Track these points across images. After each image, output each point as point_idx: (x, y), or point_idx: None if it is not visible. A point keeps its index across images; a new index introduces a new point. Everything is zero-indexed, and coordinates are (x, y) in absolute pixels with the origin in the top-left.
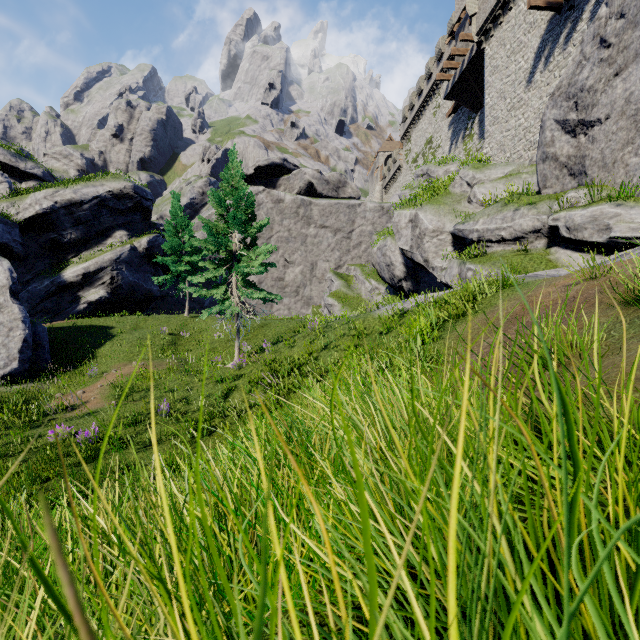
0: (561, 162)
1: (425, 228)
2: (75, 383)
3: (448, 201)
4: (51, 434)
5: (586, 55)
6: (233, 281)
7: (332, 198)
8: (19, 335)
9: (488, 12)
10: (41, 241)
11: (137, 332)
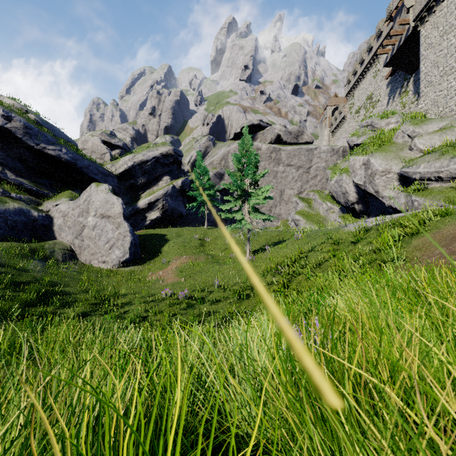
0: None
1: (376, 169)
2: (156, 267)
3: (393, 149)
4: (163, 293)
5: None
6: (246, 208)
7: (293, 144)
8: (128, 240)
9: (423, 4)
10: (126, 185)
11: (180, 238)
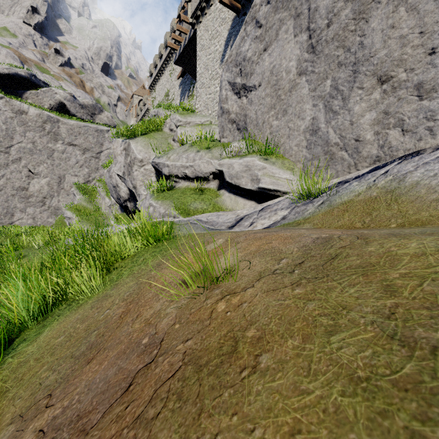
0: (232, 117)
1: (134, 157)
2: None
3: (158, 136)
4: None
5: (247, 32)
6: None
7: (87, 121)
8: None
9: (198, 2)
10: None
11: None
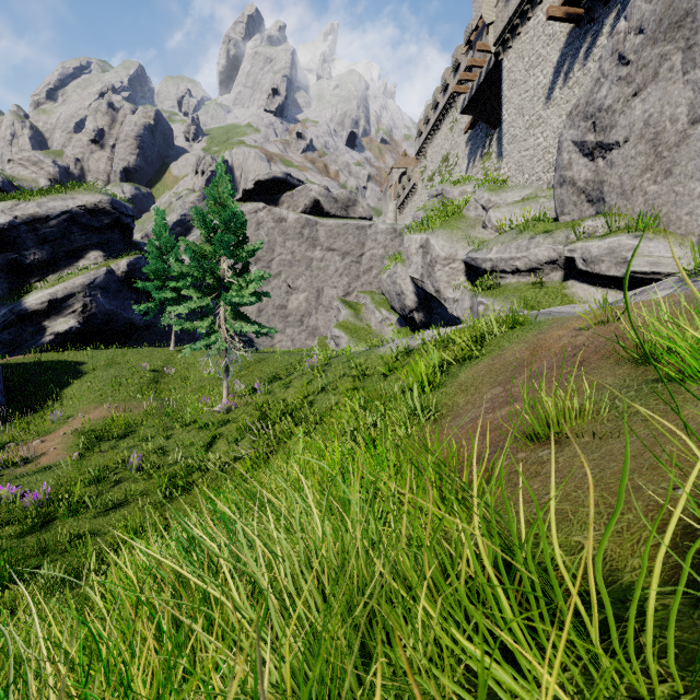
0: (579, 187)
1: (436, 255)
2: (33, 430)
3: (462, 226)
4: None
5: (604, 72)
6: (221, 312)
7: (341, 218)
8: None
9: (506, 21)
10: None
11: (113, 368)
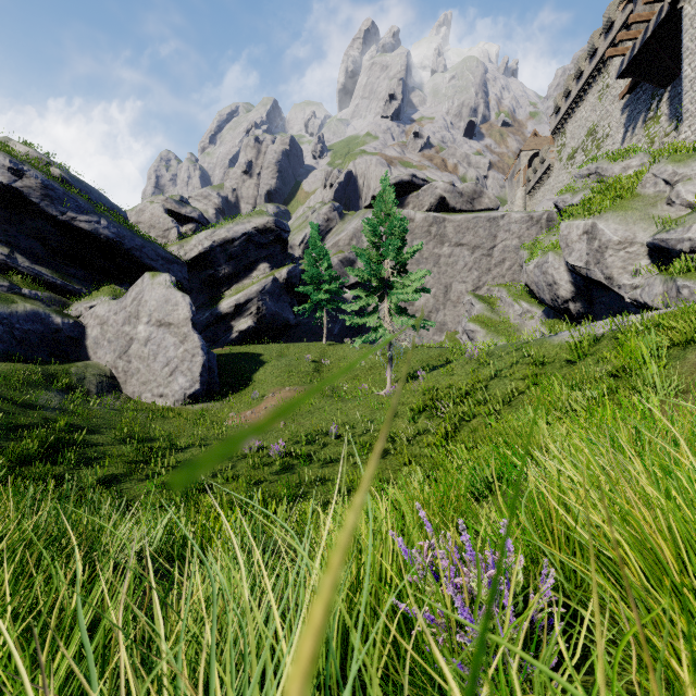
0: None
1: (607, 240)
2: (242, 404)
3: (637, 205)
4: (245, 446)
5: None
6: (385, 308)
7: (466, 211)
8: (199, 361)
9: None
10: (202, 277)
11: (283, 359)
